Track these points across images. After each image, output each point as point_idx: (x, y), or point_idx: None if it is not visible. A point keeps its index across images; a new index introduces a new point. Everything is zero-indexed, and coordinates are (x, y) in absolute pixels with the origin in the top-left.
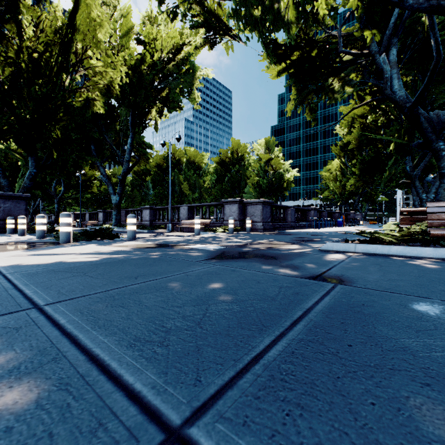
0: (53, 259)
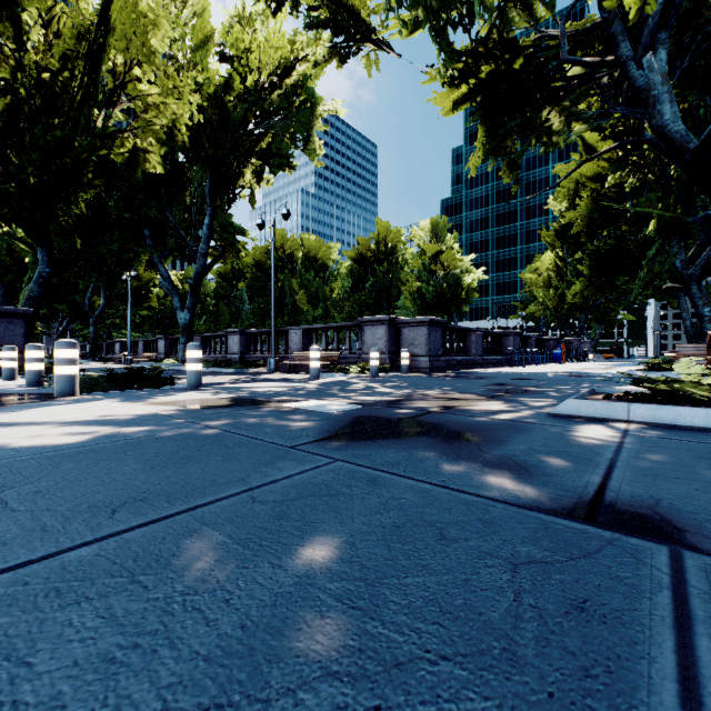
0: None
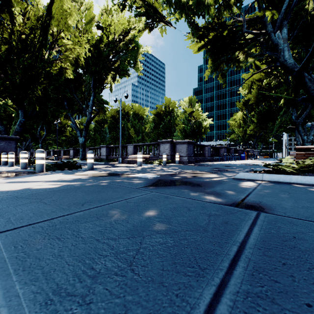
0: (22, 186)
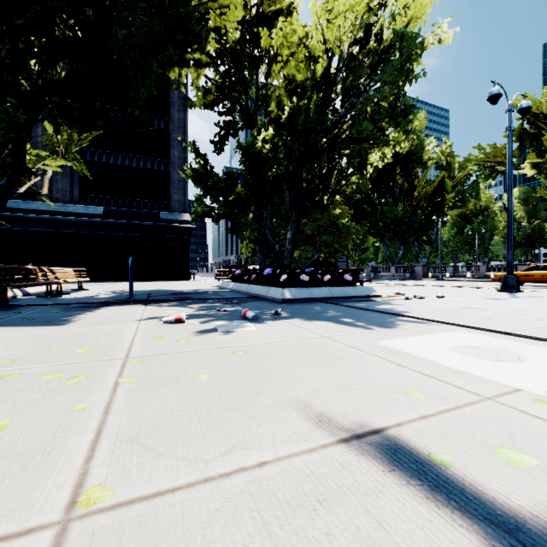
0: None
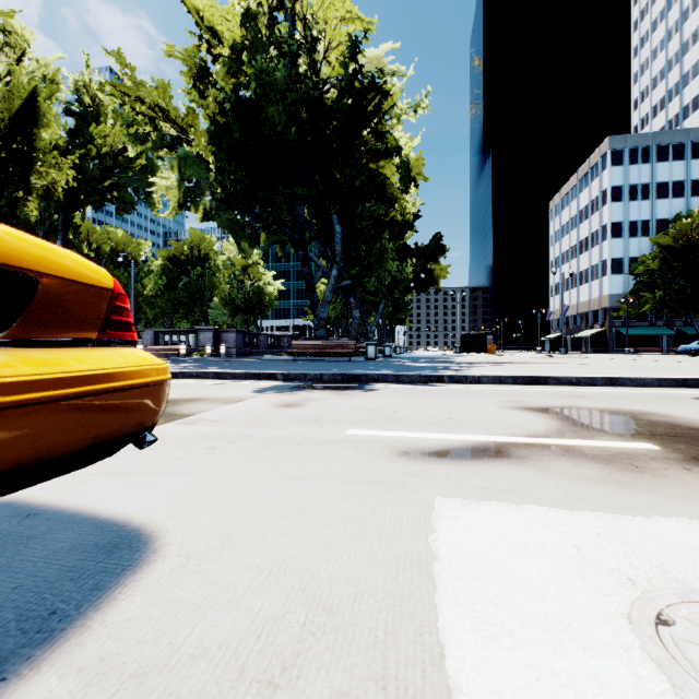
0: None
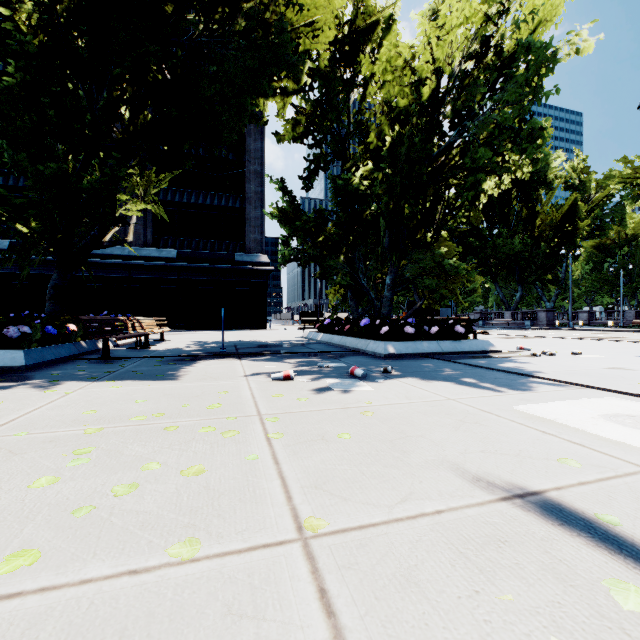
0: None
